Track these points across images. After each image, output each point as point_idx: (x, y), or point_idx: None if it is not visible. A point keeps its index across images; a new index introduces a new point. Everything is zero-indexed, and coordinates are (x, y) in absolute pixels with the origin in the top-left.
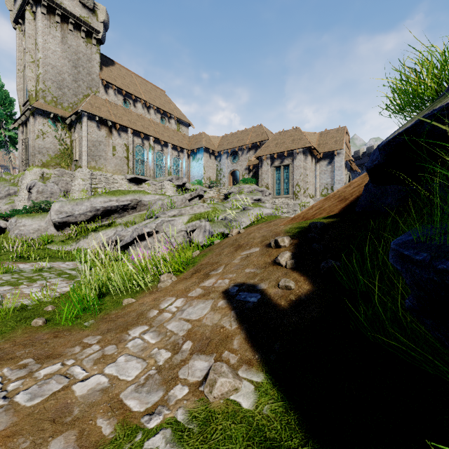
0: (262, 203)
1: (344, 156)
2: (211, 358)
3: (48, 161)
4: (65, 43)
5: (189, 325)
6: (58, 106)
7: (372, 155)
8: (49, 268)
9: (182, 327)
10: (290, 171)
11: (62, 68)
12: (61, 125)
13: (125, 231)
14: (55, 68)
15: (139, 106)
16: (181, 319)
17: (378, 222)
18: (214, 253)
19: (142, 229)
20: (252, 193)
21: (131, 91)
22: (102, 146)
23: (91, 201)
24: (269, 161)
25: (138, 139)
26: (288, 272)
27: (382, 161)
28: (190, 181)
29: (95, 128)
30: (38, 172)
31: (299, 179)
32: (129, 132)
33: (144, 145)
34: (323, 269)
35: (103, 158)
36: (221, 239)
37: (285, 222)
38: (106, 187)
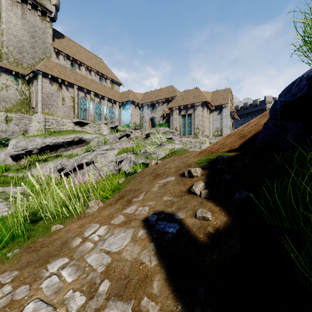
0: (173, 140)
1: (229, 109)
2: (128, 306)
3: (11, 108)
4: (25, 19)
5: (108, 258)
6: (19, 66)
7: (284, 92)
8: (0, 192)
9: (102, 260)
10: (192, 118)
11: (22, 37)
12: (21, 81)
13: (68, 161)
14: (17, 37)
15: (83, 69)
16: (101, 251)
17: (280, 156)
18: (136, 181)
19: (81, 160)
20: (165, 134)
21: (77, 58)
22: (53, 98)
23: (42, 138)
24: (178, 111)
25: (82, 93)
26: (203, 202)
27: (307, 93)
28: (121, 124)
29: (48, 84)
30: (2, 116)
31: (199, 124)
32: (75, 88)
33: (86, 98)
34: (237, 200)
35: (54, 107)
36: (143, 168)
37: (194, 154)
38: (57, 128)
